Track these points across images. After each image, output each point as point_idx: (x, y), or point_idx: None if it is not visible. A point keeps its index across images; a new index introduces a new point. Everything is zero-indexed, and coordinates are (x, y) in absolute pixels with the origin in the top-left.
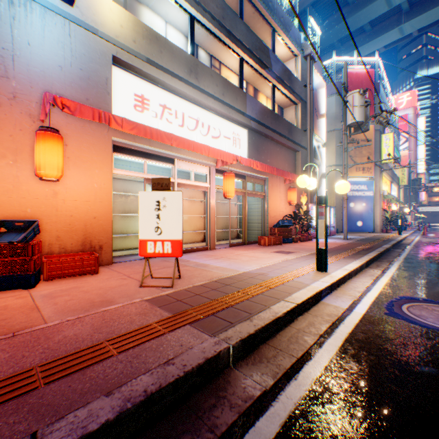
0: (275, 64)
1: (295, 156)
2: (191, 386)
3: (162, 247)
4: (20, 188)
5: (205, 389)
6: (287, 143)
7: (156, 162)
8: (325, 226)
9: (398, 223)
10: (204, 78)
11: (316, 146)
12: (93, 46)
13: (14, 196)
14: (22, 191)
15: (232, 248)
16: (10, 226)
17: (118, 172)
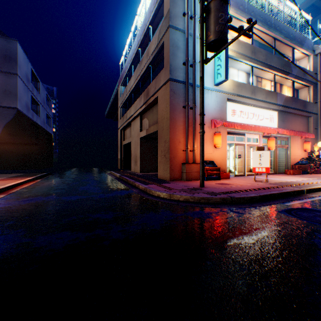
0: (294, 69)
1: (308, 119)
2: (298, 193)
3: (261, 169)
4: (206, 151)
5: (301, 195)
6: (301, 114)
7: (238, 136)
8: None
9: None
10: (257, 93)
11: None
12: (221, 97)
13: (205, 153)
14: (206, 151)
15: (271, 175)
16: (205, 162)
17: (227, 142)
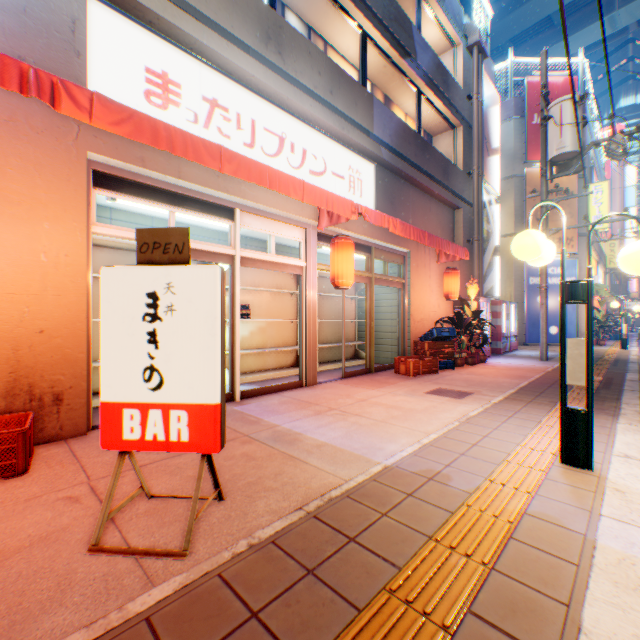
0: (422, 53)
1: (453, 216)
2: None
3: (163, 424)
4: None
5: None
6: (440, 193)
7: (196, 213)
8: (588, 354)
9: (622, 331)
10: (295, 56)
11: (486, 201)
12: None
13: None
14: None
15: (349, 382)
16: None
17: (105, 231)
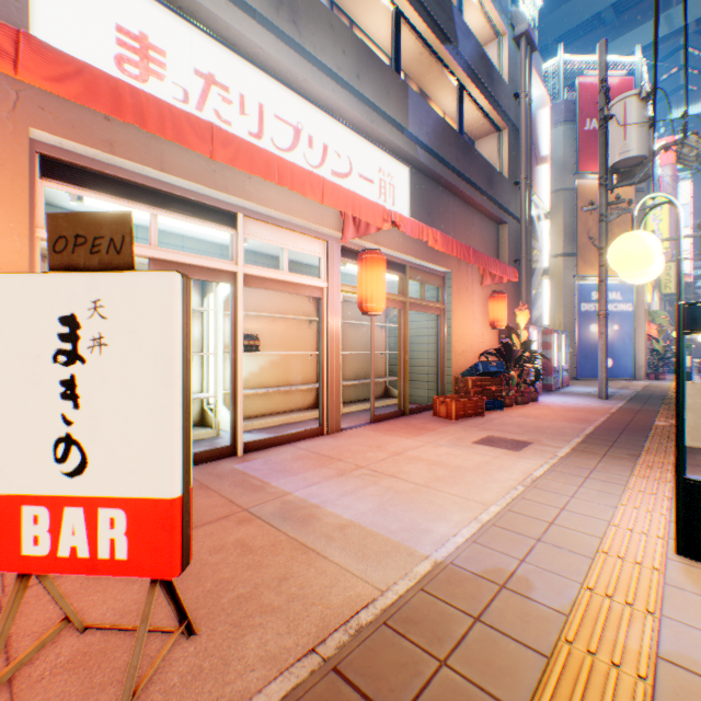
0: (463, 39)
1: (498, 232)
2: None
3: (86, 531)
4: None
5: None
6: (484, 204)
7: (185, 218)
8: None
9: (686, 363)
10: (314, 28)
11: (535, 215)
12: None
13: None
14: None
15: (379, 428)
16: None
17: None
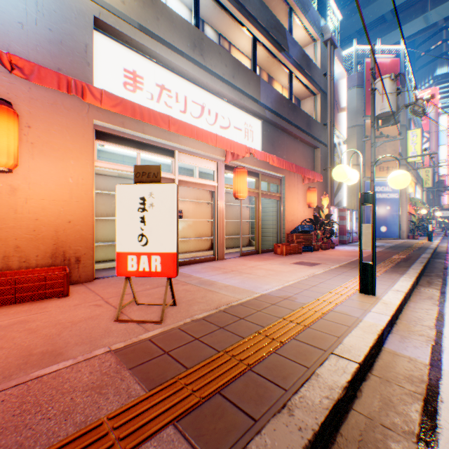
0: (292, 47)
1: (314, 153)
2: None
3: (148, 263)
4: None
5: None
6: (305, 138)
7: (152, 154)
8: (373, 232)
9: (429, 229)
10: (211, 56)
11: (337, 142)
12: (67, 1)
13: None
14: None
15: (244, 258)
16: None
17: (102, 165)
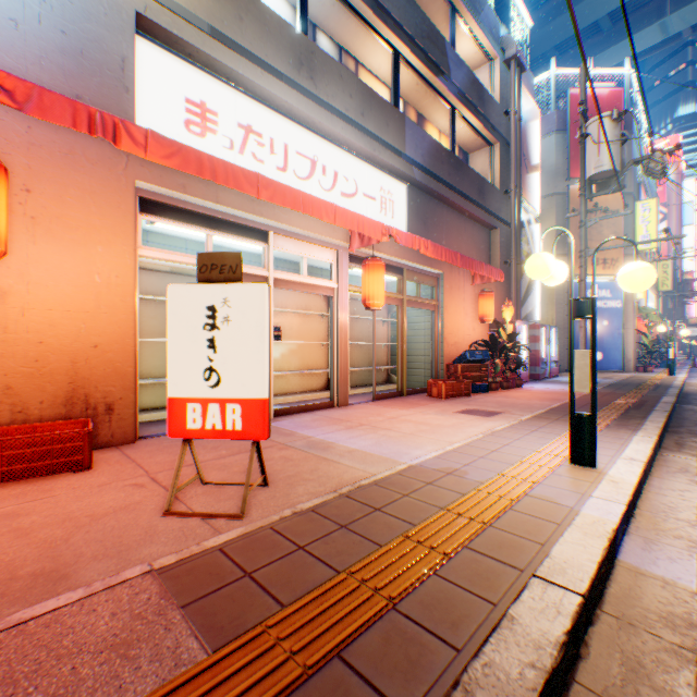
0: (456, 69)
1: (490, 236)
2: None
3: (220, 416)
4: None
5: None
6: (476, 213)
7: (232, 236)
8: (592, 364)
9: (669, 356)
10: (327, 80)
11: (525, 220)
12: None
13: None
14: None
15: (380, 403)
16: None
17: (150, 253)
